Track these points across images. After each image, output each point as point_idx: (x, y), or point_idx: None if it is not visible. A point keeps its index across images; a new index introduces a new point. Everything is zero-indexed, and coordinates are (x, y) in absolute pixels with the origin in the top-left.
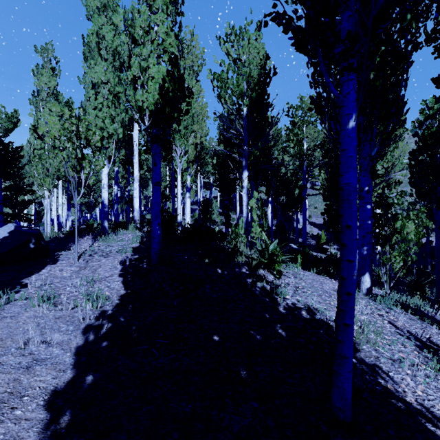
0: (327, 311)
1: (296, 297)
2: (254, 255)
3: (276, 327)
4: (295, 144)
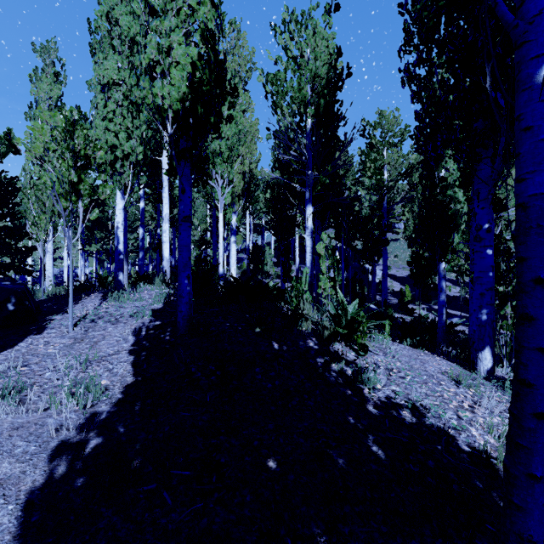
0: (442, 410)
1: (391, 386)
2: (326, 322)
3: (368, 441)
4: (373, 173)
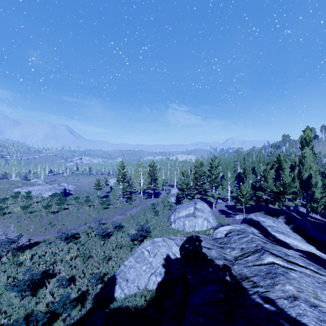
0: None
1: None
2: None
3: None
4: None
